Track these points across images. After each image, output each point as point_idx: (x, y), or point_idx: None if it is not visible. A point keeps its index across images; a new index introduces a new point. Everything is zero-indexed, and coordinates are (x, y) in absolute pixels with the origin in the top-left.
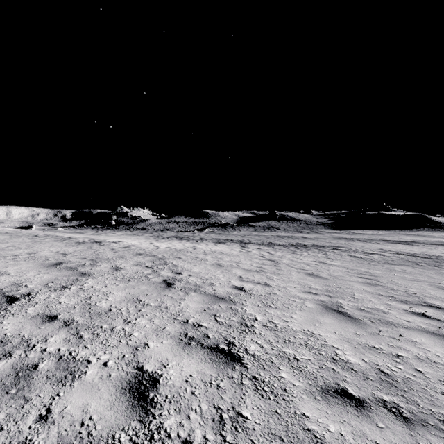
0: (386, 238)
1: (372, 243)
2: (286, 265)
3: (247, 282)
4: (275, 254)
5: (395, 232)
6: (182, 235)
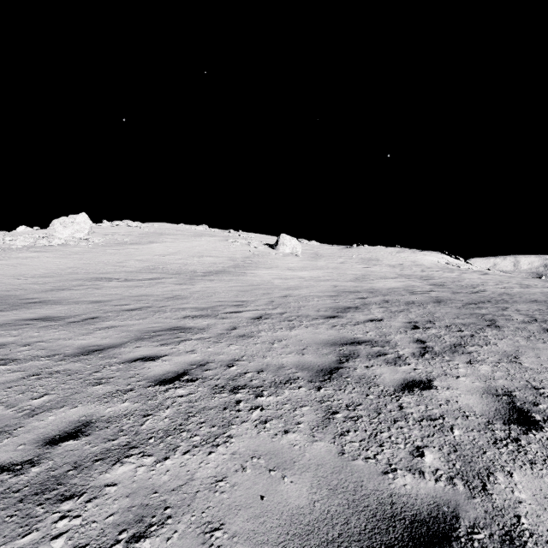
0: None
1: None
2: None
3: None
4: None
5: None
6: None
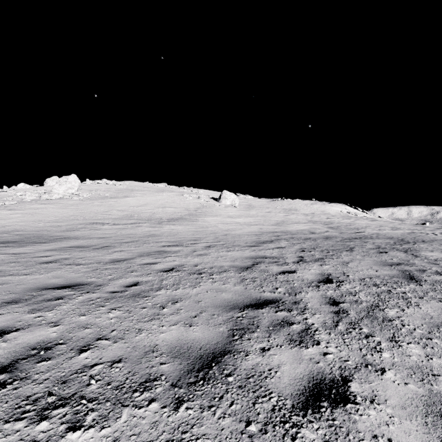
0: None
1: None
2: None
3: None
4: None
5: None
6: None
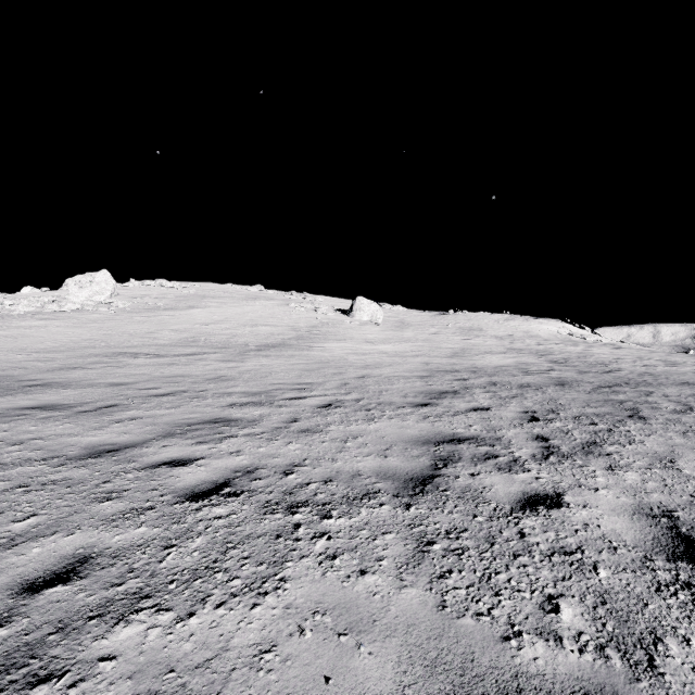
0: None
1: None
2: None
3: None
4: None
5: None
6: None
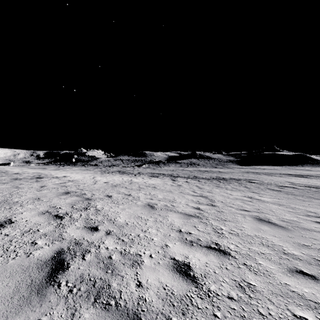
0: (283, 172)
1: (276, 176)
2: (222, 203)
3: (191, 244)
4: (203, 189)
5: (286, 167)
6: (124, 170)
